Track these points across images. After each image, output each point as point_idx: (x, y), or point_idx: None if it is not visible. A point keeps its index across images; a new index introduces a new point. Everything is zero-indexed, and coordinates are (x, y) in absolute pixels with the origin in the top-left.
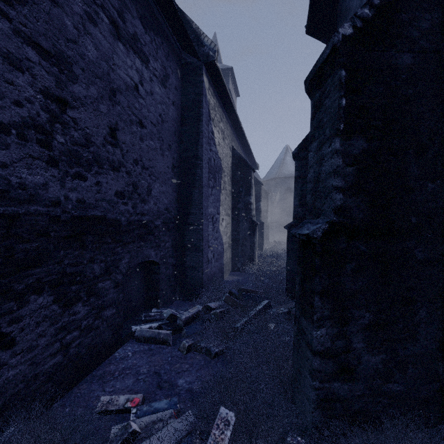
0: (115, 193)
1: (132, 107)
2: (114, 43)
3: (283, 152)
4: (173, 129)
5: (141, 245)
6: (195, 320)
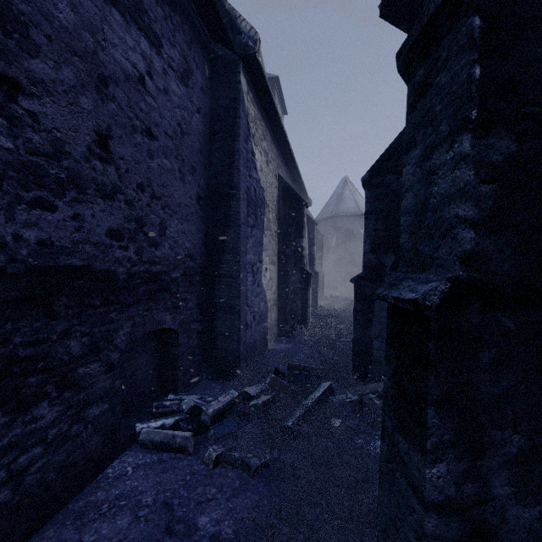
0: (107, 232)
1: (136, 108)
2: (104, 8)
3: (341, 184)
4: (199, 145)
5: (151, 307)
6: (228, 412)
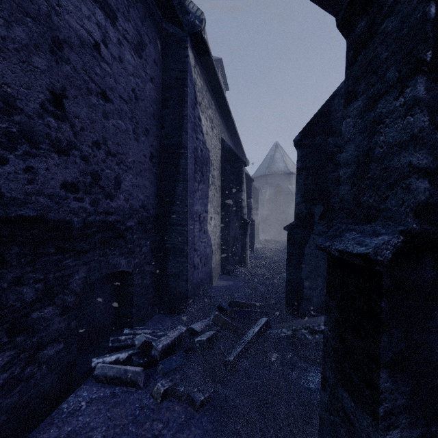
0: (62, 185)
1: (91, 72)
2: None
3: (273, 148)
4: (152, 110)
5: (106, 252)
6: (177, 346)
